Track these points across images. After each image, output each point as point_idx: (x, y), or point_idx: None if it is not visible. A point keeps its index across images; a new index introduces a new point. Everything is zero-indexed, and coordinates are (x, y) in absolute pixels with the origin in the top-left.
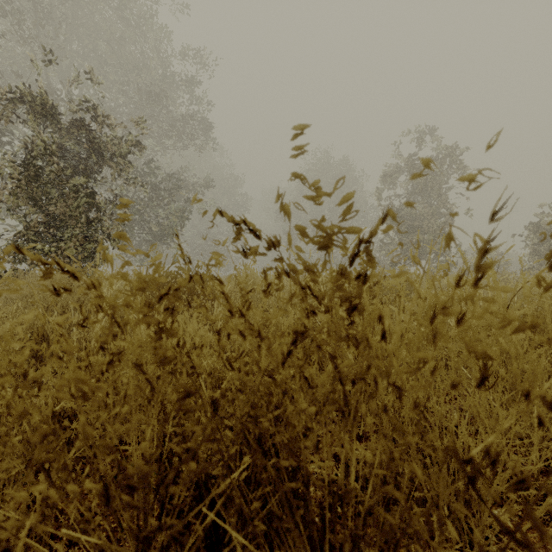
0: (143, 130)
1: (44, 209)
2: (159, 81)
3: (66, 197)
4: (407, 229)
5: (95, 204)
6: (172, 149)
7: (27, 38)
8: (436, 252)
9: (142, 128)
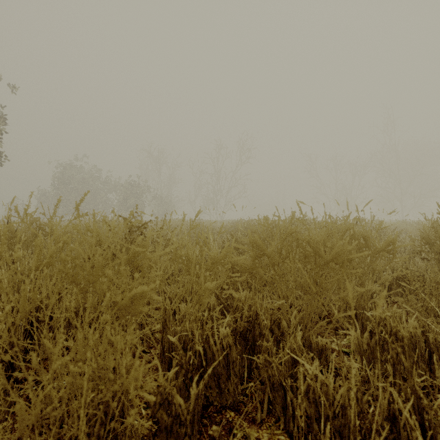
0: None
1: None
2: None
3: None
4: None
5: None
6: None
7: None
8: None
9: None
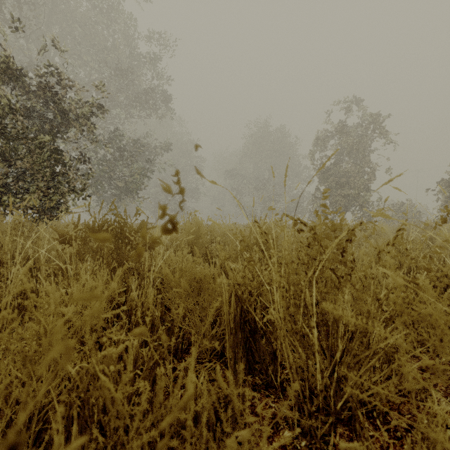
0: (103, 94)
1: (13, 164)
2: (125, 60)
3: (32, 152)
4: (336, 185)
5: (61, 161)
6: (136, 118)
7: (9, 20)
8: (361, 204)
9: (103, 92)
